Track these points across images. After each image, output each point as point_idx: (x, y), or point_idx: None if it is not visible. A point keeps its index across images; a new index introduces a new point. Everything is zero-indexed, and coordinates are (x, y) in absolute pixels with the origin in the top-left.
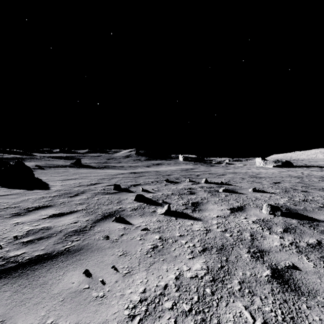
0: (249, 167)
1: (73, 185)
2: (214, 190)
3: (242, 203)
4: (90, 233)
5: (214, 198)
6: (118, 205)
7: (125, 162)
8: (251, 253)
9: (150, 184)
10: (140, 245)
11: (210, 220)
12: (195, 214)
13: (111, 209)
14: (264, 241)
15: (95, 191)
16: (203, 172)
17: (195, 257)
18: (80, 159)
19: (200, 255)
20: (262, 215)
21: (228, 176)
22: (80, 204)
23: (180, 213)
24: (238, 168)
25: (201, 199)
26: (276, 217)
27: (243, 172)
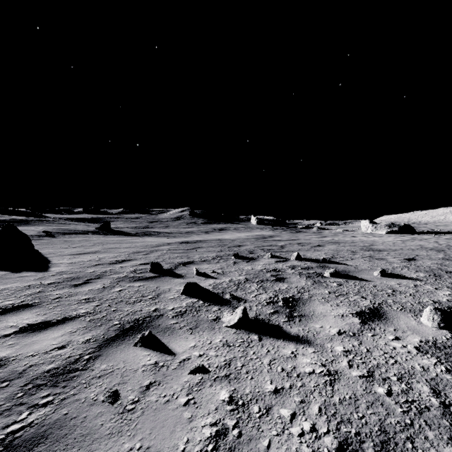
0: (351, 233)
1: (88, 262)
2: (315, 272)
3: (374, 301)
4: (81, 379)
5: (320, 289)
6: (153, 303)
7: (175, 227)
8: None
9: (209, 262)
10: (186, 427)
11: (328, 343)
12: (294, 328)
13: (139, 313)
14: None
15: (120, 275)
16: (289, 242)
17: None
18: (109, 222)
19: None
20: (427, 332)
21: (329, 248)
22: (87, 301)
23: (267, 323)
24: (338, 236)
25: (298, 292)
26: None
27: (348, 242)
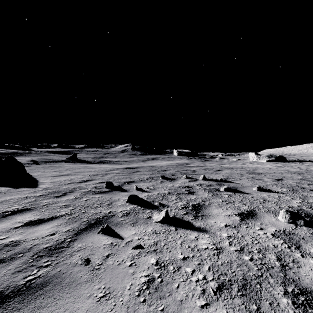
0: (242, 161)
1: (64, 182)
2: (214, 188)
3: (250, 206)
4: (66, 252)
5: (217, 199)
6: (108, 208)
7: (121, 157)
8: (290, 296)
9: (144, 181)
10: (130, 277)
11: (218, 232)
12: (198, 223)
13: (99, 214)
14: (299, 270)
15: (86, 190)
16: (199, 168)
17: (209, 305)
18: (76, 154)
19: (216, 300)
20: (280, 225)
21: (225, 172)
22: (65, 206)
23: (181, 220)
24: (233, 163)
25: (202, 201)
26: (298, 227)
27: (239, 168)
